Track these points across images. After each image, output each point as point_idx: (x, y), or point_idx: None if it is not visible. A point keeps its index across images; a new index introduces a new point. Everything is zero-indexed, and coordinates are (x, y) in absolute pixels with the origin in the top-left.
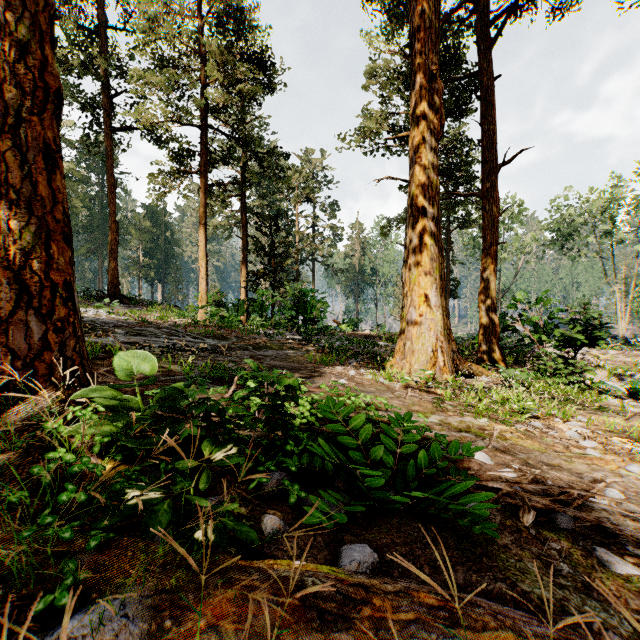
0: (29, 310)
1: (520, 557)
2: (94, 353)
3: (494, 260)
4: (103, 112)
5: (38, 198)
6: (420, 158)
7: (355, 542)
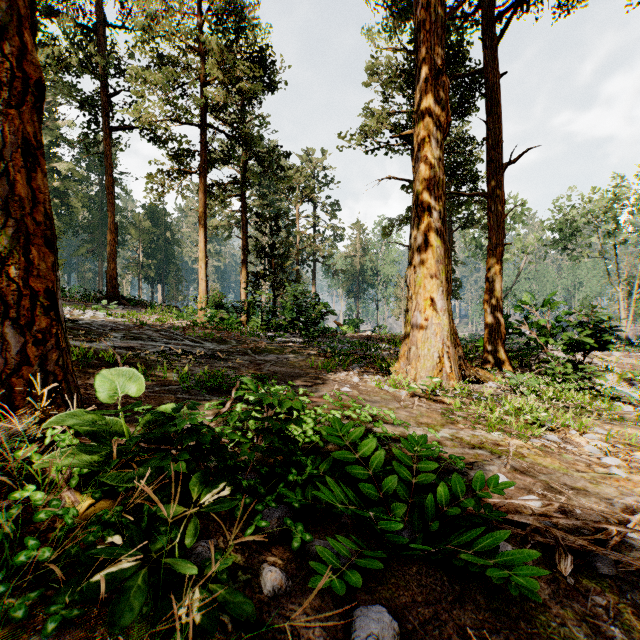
0: (6, 321)
1: (562, 618)
2: (86, 361)
3: (500, 261)
4: (102, 111)
5: (16, 198)
6: (426, 157)
7: (370, 602)
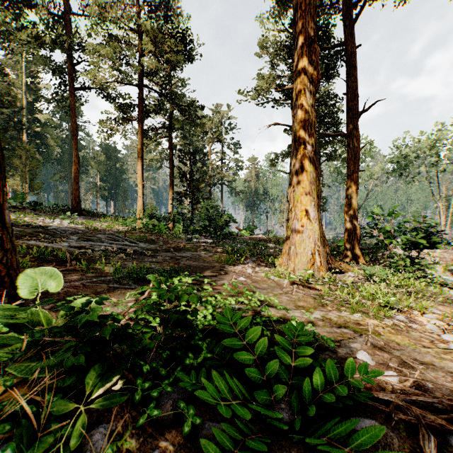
0: None
1: None
2: (43, 257)
3: (356, 183)
4: (68, 76)
5: None
6: (302, 104)
7: None
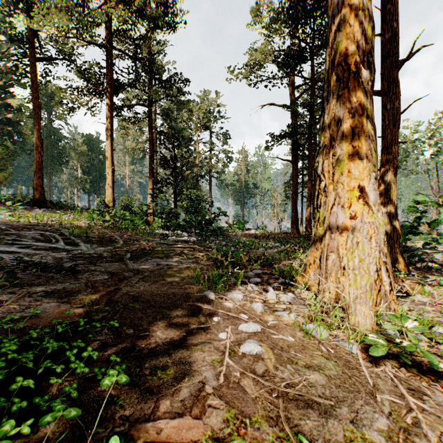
0: None
1: None
2: None
3: (395, 160)
4: (28, 43)
5: None
6: None
7: None
